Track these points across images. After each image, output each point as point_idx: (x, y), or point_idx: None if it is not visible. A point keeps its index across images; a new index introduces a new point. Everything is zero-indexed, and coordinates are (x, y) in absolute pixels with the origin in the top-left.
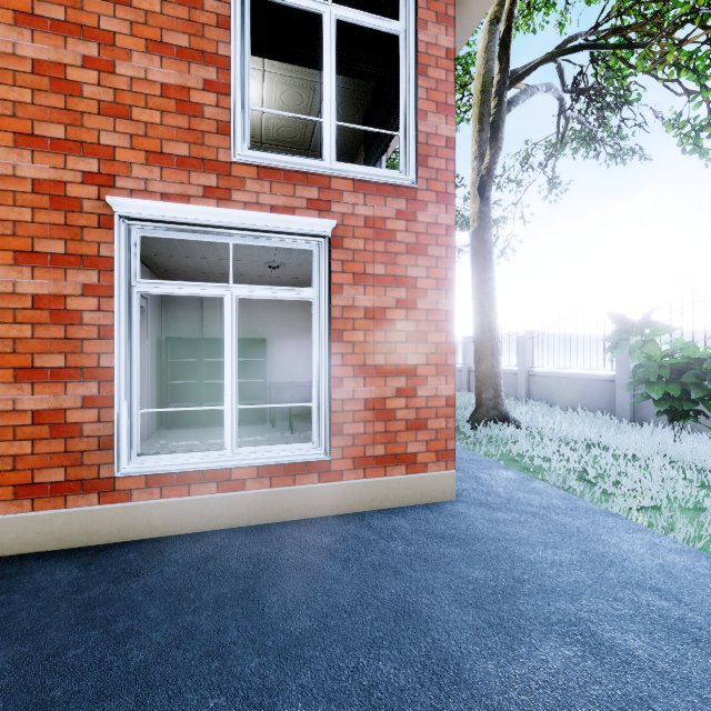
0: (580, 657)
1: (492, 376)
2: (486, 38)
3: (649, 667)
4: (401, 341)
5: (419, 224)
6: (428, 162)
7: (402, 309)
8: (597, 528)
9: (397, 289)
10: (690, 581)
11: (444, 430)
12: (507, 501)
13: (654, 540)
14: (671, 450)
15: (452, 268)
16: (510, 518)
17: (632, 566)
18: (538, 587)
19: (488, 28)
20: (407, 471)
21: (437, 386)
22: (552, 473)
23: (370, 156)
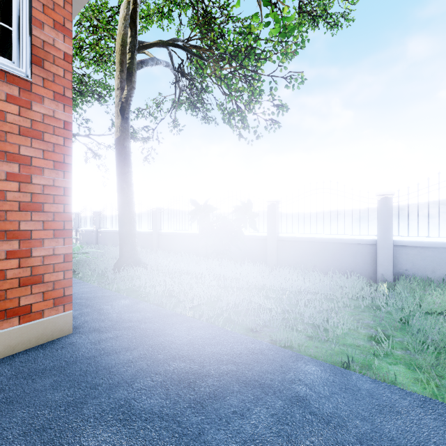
0: (114, 433)
1: (130, 236)
2: (125, 11)
3: (158, 416)
4: (13, 210)
5: (34, 113)
6: (45, 65)
7: (14, 182)
8: (165, 326)
9: (7, 163)
10: (200, 345)
11: (62, 281)
12: (115, 323)
13: (192, 324)
14: (217, 270)
15: (70, 155)
16: (111, 335)
17: (175, 345)
18: (107, 386)
19: (126, 5)
20: (20, 322)
21: (54, 246)
22: (155, 295)
23: (6, 46)
